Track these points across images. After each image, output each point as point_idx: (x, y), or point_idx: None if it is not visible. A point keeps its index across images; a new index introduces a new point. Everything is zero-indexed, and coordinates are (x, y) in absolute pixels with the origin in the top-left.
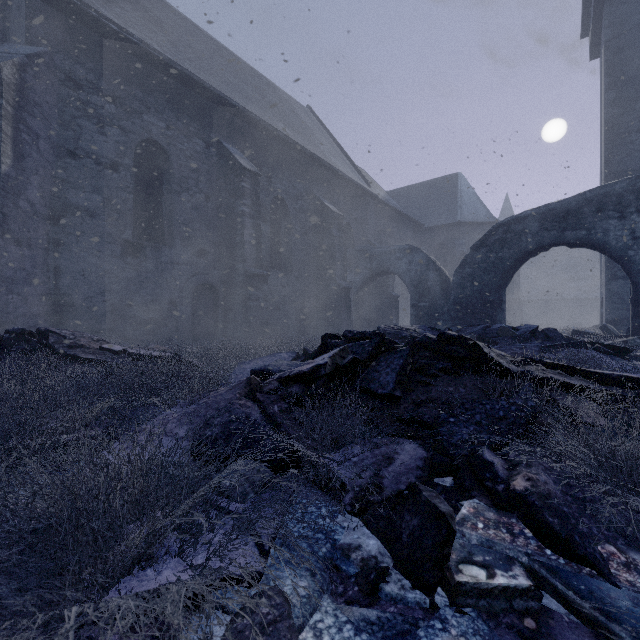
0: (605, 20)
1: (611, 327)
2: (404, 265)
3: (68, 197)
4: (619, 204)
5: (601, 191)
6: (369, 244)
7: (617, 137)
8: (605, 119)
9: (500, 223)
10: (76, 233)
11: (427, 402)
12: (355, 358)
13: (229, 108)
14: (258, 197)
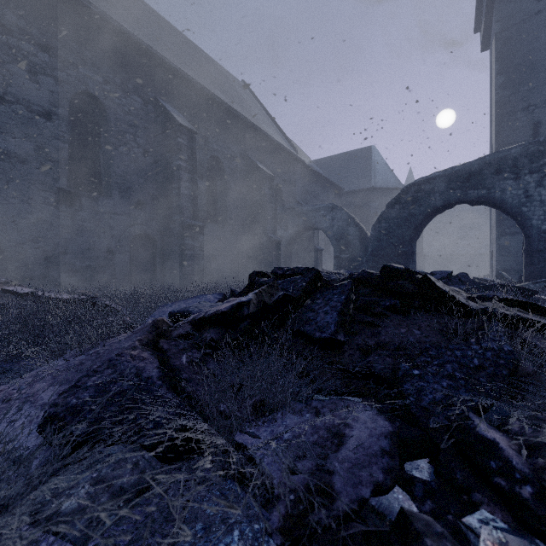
0: (496, 15)
1: (506, 275)
2: (328, 221)
3: None
4: (514, 166)
5: (499, 155)
6: (297, 203)
7: (505, 115)
8: (496, 99)
9: (412, 183)
10: (5, 179)
11: (376, 348)
12: (286, 295)
13: (167, 69)
14: (194, 153)
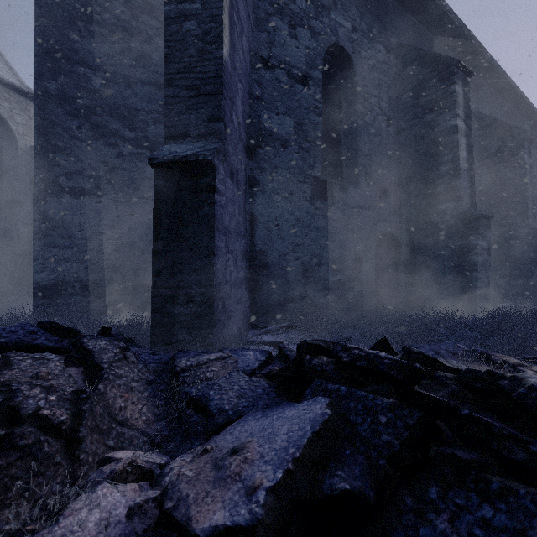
0: None
1: None
2: None
3: (262, 121)
4: None
5: None
6: None
7: None
8: None
9: None
10: (269, 169)
11: None
12: None
13: None
14: (468, 106)
